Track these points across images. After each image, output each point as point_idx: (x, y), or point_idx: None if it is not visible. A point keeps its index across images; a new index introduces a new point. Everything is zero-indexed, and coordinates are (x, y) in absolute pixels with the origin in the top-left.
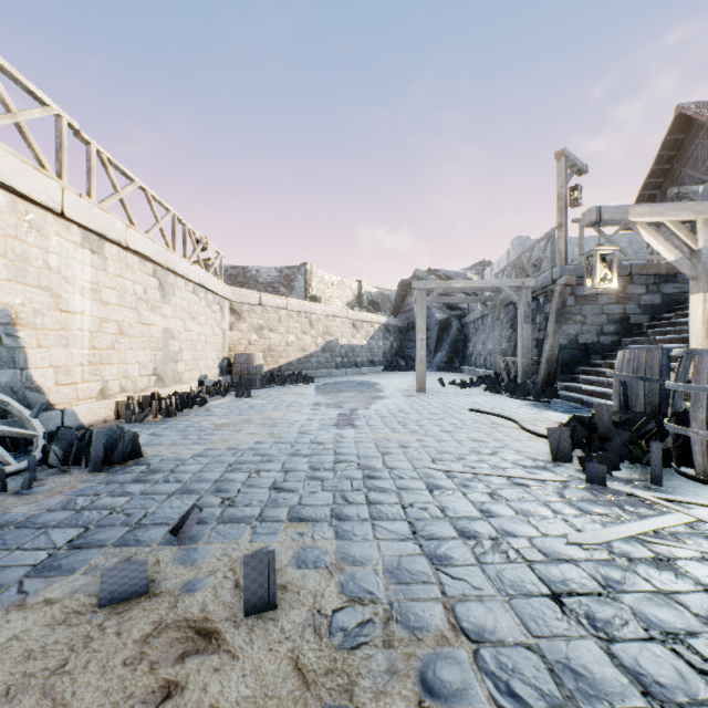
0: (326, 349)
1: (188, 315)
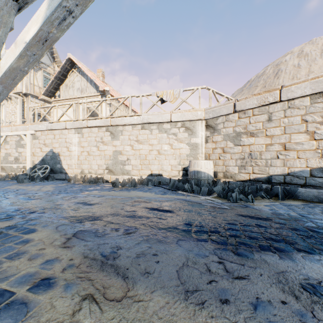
0: None
1: (136, 142)
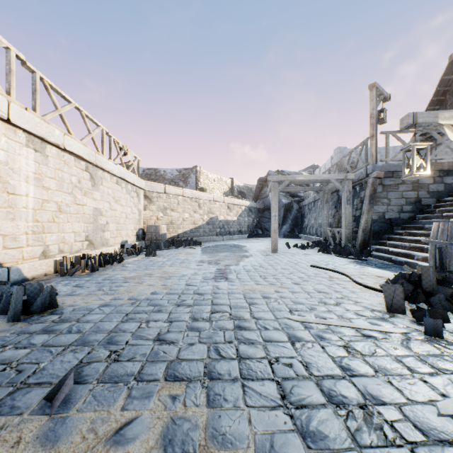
0: (210, 222)
1: (113, 199)
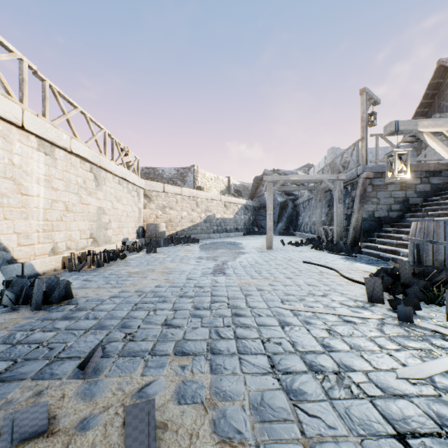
0: (207, 220)
1: (115, 198)
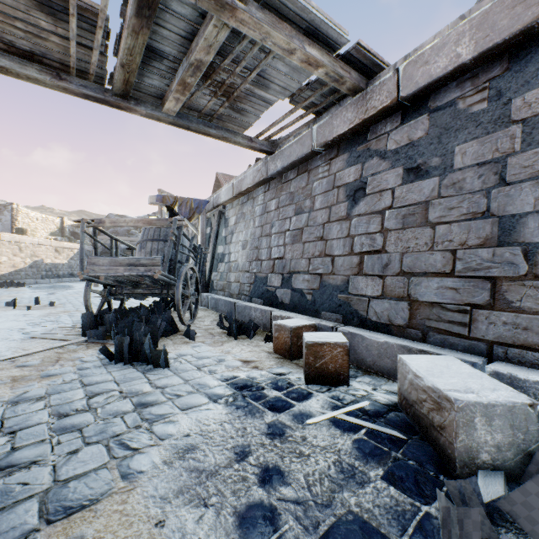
0: (34, 266)
1: None
